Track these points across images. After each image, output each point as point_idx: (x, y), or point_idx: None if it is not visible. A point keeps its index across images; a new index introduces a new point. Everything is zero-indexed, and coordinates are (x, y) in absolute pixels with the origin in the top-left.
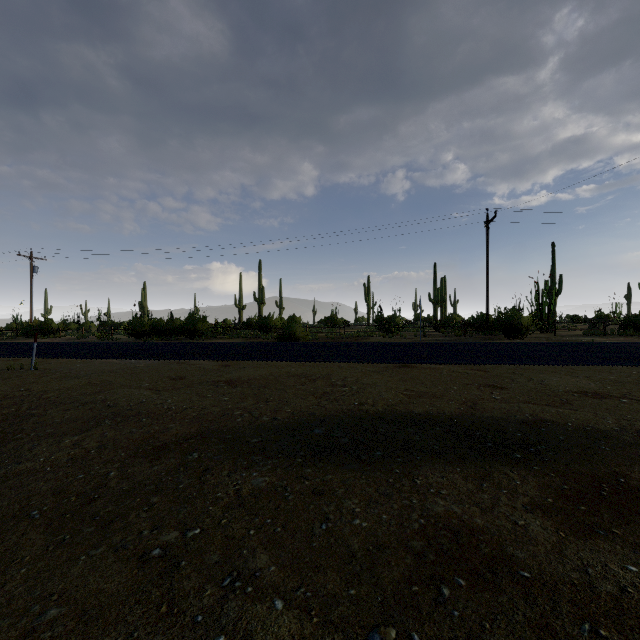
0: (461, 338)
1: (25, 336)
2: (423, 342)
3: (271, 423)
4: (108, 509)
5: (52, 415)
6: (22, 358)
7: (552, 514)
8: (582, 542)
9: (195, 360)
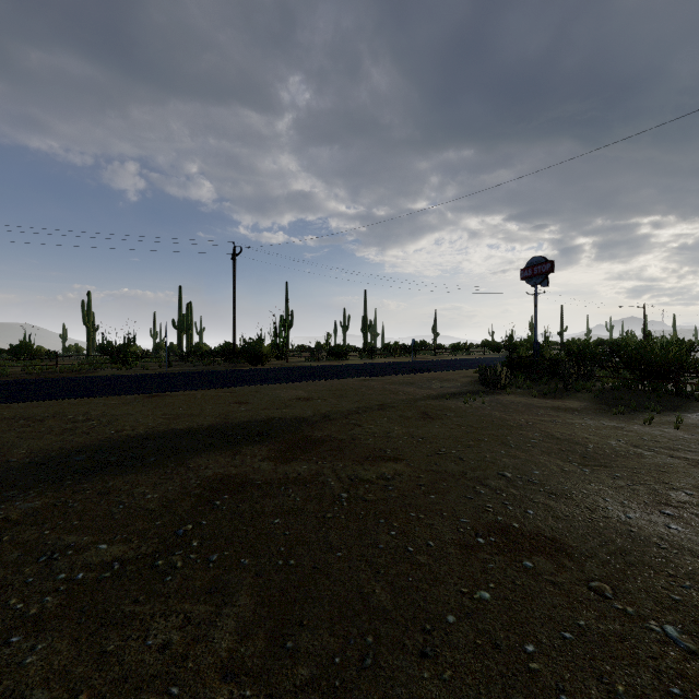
0: (210, 367)
1: None
2: (171, 372)
3: (6, 465)
4: None
5: None
6: None
7: (274, 459)
8: (286, 465)
9: None
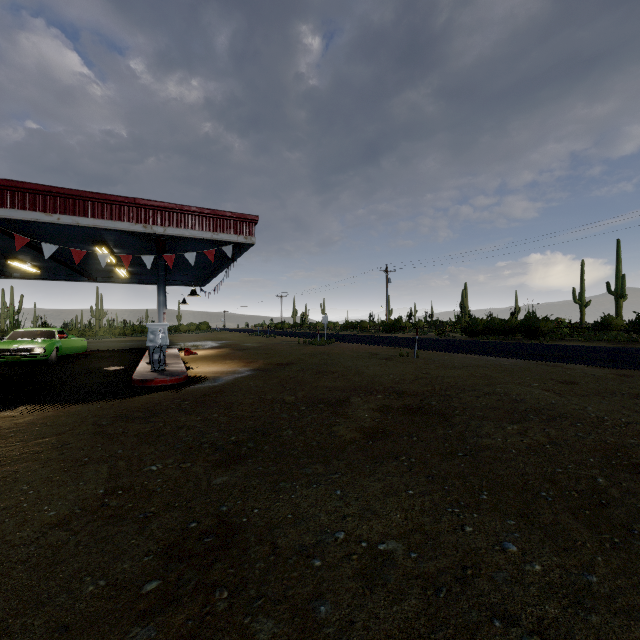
0: None
1: (384, 331)
2: None
3: None
4: (639, 525)
5: (467, 399)
6: (398, 348)
7: None
8: None
9: (567, 364)
